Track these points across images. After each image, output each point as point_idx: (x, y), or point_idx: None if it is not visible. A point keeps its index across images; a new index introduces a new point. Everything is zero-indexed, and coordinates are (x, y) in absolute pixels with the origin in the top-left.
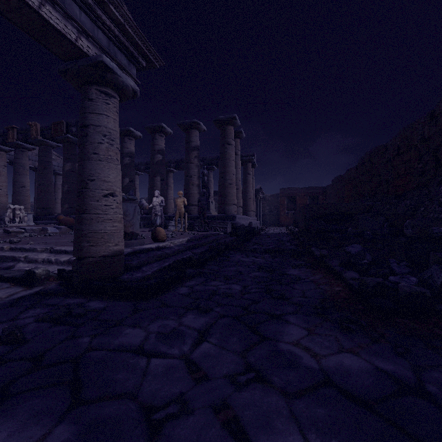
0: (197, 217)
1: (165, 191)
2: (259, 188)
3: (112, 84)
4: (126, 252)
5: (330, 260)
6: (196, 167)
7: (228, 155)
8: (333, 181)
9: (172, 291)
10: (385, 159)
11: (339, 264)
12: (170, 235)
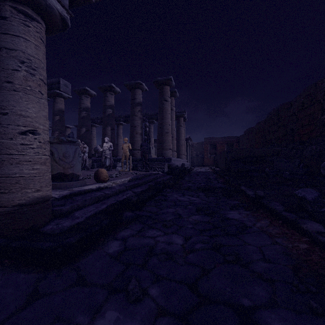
0: (140, 159)
1: (114, 138)
2: (188, 137)
3: (32, 2)
4: (61, 195)
5: (269, 201)
6: (139, 119)
7: (165, 109)
8: (245, 132)
9: (99, 248)
10: (290, 113)
11: (286, 209)
12: (115, 175)
